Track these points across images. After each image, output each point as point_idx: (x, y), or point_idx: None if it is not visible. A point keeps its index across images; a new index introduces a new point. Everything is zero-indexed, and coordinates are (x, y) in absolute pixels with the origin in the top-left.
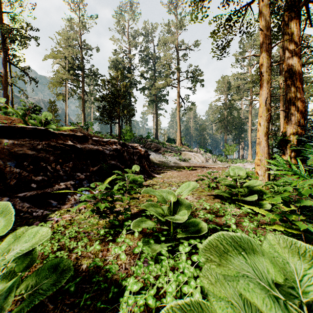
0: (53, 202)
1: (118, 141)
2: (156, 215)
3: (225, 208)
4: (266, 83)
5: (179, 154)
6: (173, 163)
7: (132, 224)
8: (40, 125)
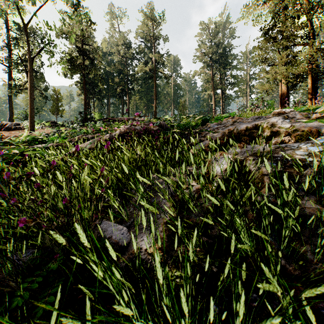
0: None
1: None
2: None
3: None
4: None
5: None
6: None
7: None
8: None
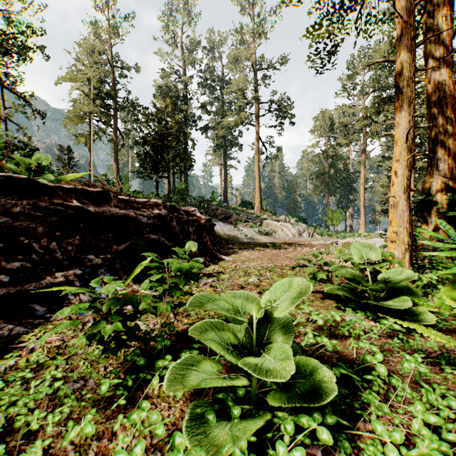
0: (39, 309)
1: (162, 203)
2: (222, 351)
3: (353, 323)
4: (407, 105)
5: (259, 224)
6: (251, 237)
7: (169, 373)
8: (26, 174)
